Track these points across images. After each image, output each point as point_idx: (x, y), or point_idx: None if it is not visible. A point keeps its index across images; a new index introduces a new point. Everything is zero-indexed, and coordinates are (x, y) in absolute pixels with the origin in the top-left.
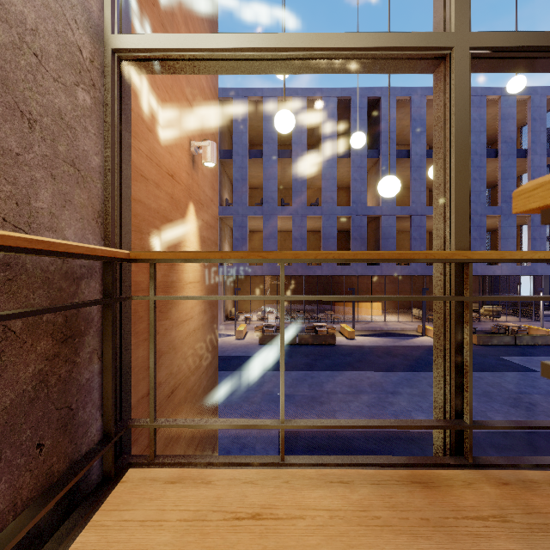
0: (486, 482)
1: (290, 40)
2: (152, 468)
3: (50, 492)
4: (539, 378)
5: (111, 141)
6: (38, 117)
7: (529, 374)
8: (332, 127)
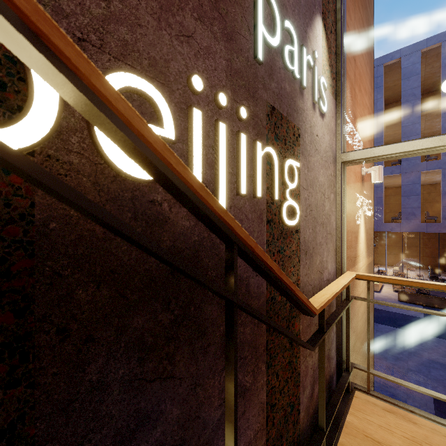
0: None
1: None
2: (370, 396)
3: (337, 390)
4: None
5: (340, 211)
6: (324, 221)
7: None
8: None
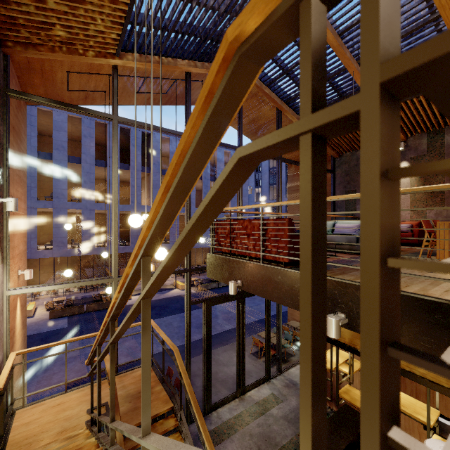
0: (117, 378)
1: (68, 285)
2: (24, 408)
3: (8, 416)
4: (217, 308)
5: (6, 321)
6: None
7: (214, 306)
8: None
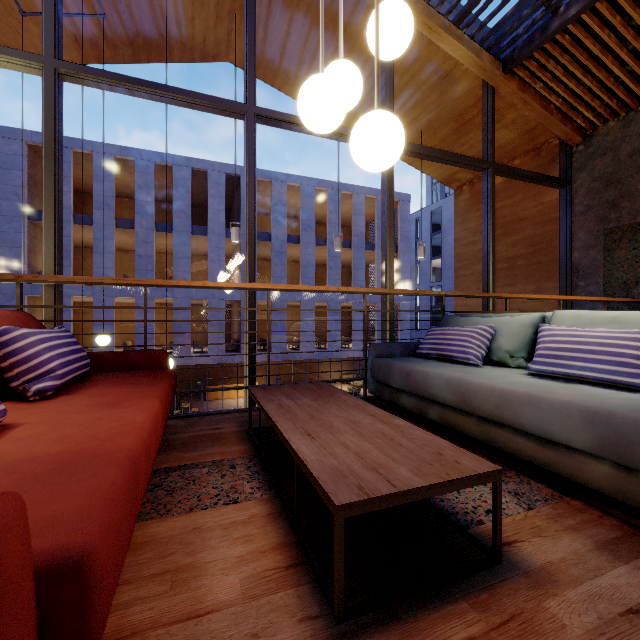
0: None
1: None
2: None
3: None
4: None
5: None
6: None
7: None
8: (185, 200)
